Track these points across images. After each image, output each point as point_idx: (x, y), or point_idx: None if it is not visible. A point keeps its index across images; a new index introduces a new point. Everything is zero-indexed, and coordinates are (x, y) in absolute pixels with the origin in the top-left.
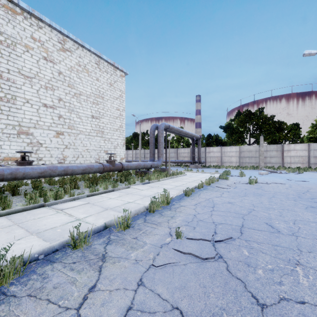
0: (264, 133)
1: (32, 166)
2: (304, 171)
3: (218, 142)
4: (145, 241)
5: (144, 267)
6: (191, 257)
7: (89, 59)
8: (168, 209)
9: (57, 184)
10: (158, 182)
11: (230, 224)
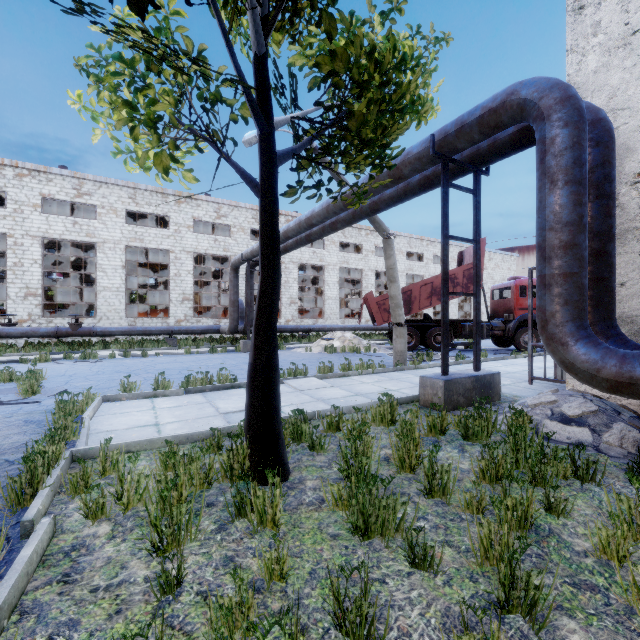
0: None
1: None
2: None
3: None
4: None
5: None
6: None
7: (499, 258)
8: None
9: None
10: None
11: None
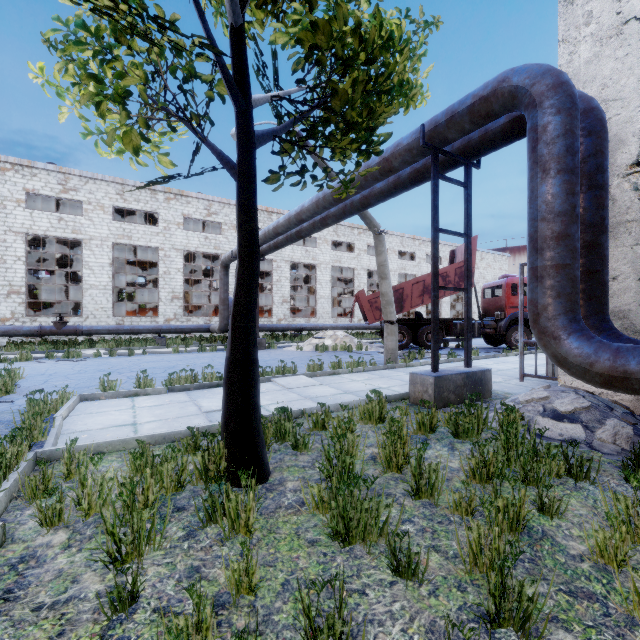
0: None
1: None
2: None
3: None
4: None
5: None
6: None
7: (490, 258)
8: None
9: None
10: None
11: None
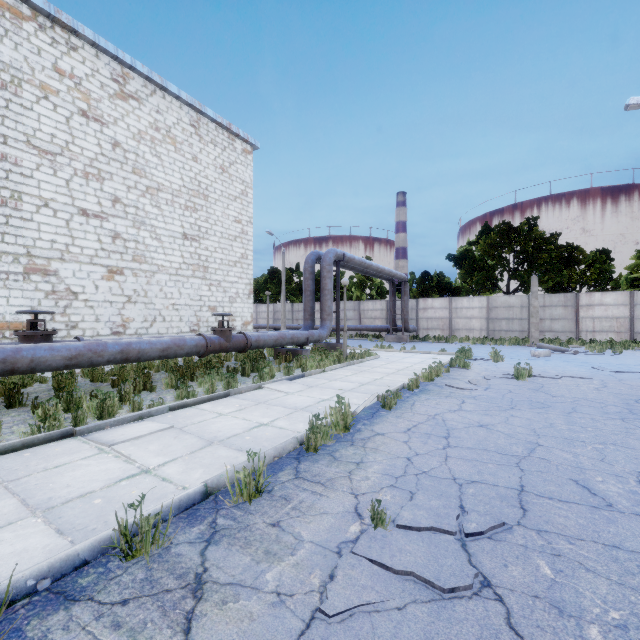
0: (538, 270)
1: (51, 343)
2: (624, 349)
3: (444, 289)
4: (300, 535)
5: (299, 618)
6: (414, 584)
7: (177, 115)
8: (347, 443)
9: (107, 381)
10: (323, 375)
11: (493, 484)
